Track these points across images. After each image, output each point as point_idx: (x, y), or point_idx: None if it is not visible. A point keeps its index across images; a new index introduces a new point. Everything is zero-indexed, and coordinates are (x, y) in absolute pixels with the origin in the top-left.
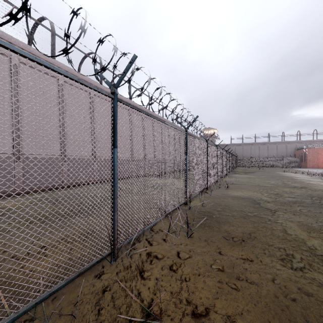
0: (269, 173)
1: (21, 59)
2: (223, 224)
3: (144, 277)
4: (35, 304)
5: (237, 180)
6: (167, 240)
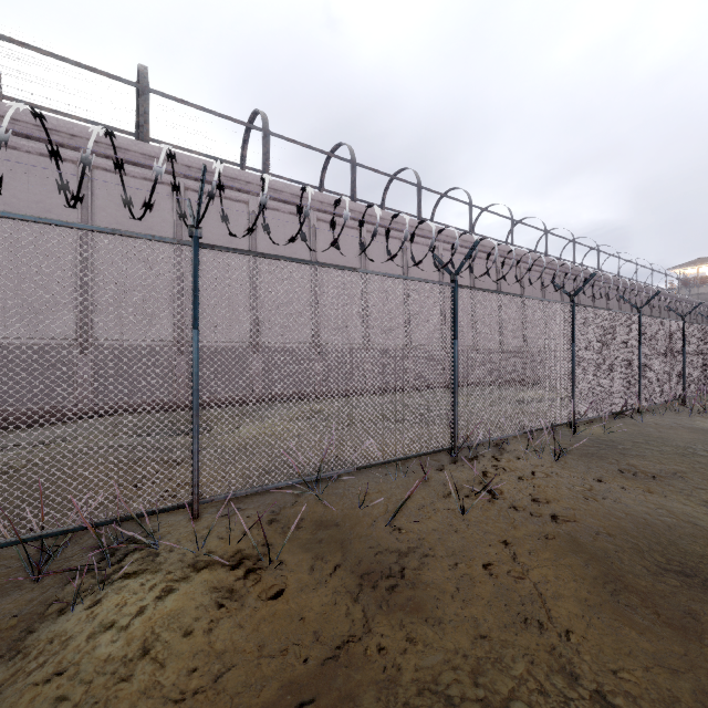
0: None
1: (320, 216)
2: (631, 457)
3: (486, 476)
4: (398, 459)
5: None
6: (523, 459)
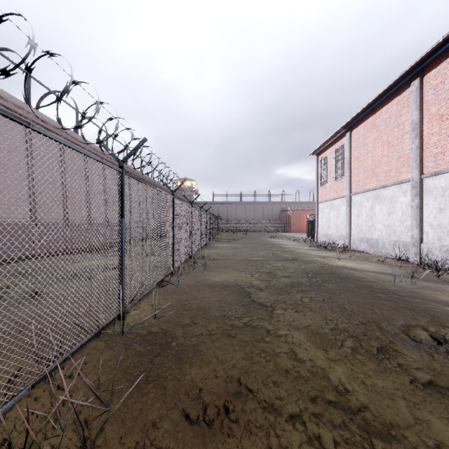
0: (257, 240)
1: None
2: (190, 364)
3: None
4: None
5: (220, 253)
6: None
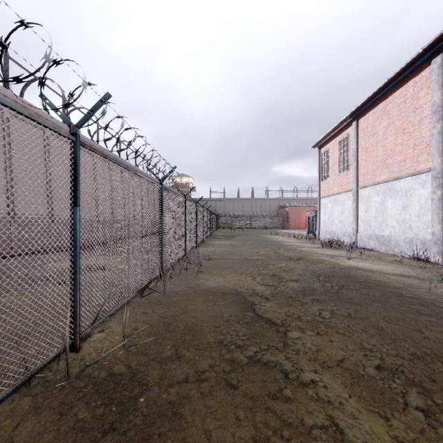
0: (255, 237)
1: None
2: None
3: None
4: None
5: (217, 251)
6: None
